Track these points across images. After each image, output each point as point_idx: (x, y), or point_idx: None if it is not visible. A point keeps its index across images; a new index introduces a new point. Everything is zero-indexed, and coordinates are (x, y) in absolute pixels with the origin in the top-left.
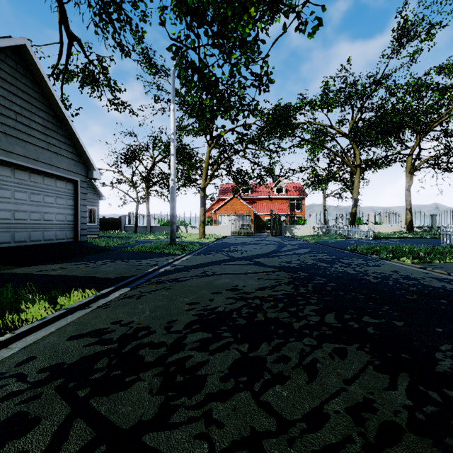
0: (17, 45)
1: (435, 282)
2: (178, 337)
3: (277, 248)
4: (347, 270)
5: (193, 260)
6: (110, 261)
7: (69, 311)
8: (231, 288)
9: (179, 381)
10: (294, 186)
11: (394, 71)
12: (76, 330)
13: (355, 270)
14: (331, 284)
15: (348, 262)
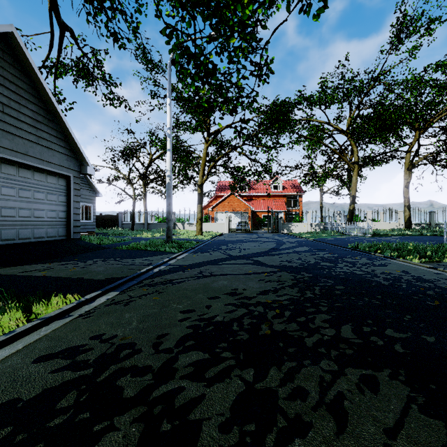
0: (4, 33)
1: None
2: (168, 358)
3: (276, 246)
4: (353, 270)
5: (189, 259)
6: (101, 260)
7: (45, 322)
8: (230, 292)
9: (165, 432)
10: (291, 183)
11: (393, 66)
12: (46, 348)
13: (362, 270)
14: (340, 287)
15: (352, 261)
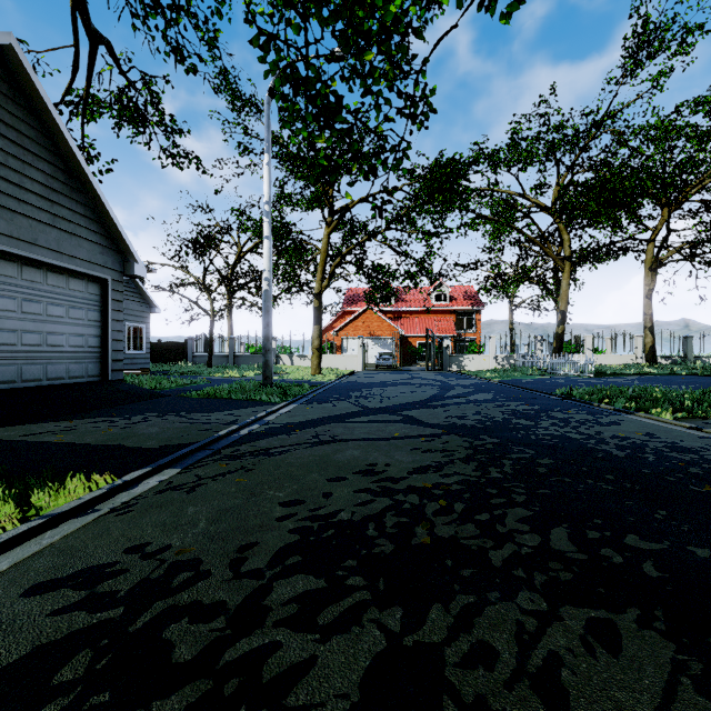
0: None
1: None
2: (255, 588)
3: (440, 392)
4: (565, 431)
5: (299, 414)
6: (155, 416)
7: (52, 522)
8: (365, 469)
9: None
10: (464, 291)
11: (627, 104)
12: (48, 569)
13: (580, 433)
14: (545, 461)
15: (563, 417)
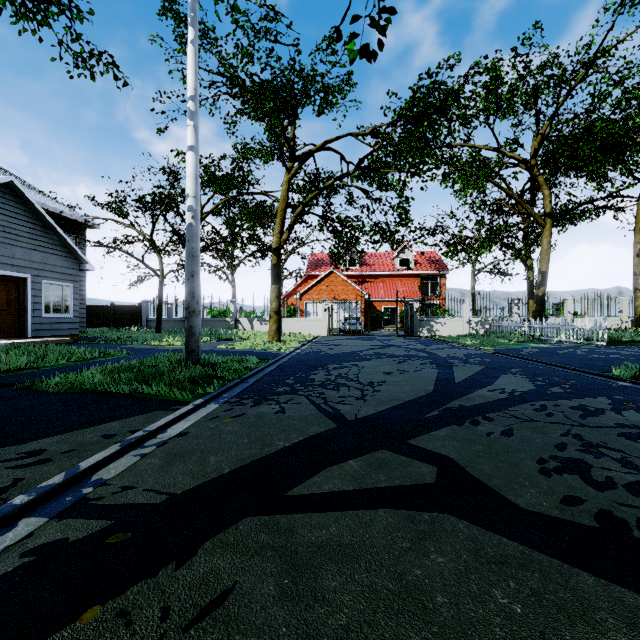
0: None
1: None
2: None
3: (442, 373)
4: None
5: (196, 447)
6: None
7: None
8: None
9: None
10: (427, 256)
11: (626, 36)
12: None
13: None
14: None
15: None
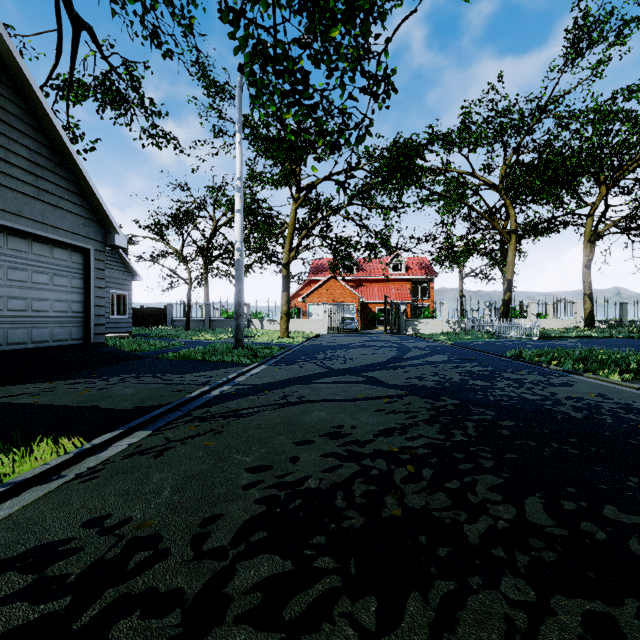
0: None
1: None
2: (216, 571)
3: (399, 354)
4: (521, 392)
5: (268, 375)
6: (132, 377)
7: (13, 490)
8: (331, 431)
9: None
10: (418, 262)
11: (568, 91)
12: None
13: (535, 394)
14: (506, 423)
15: (517, 378)
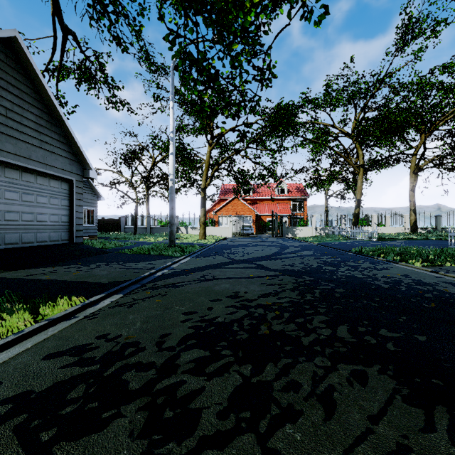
0: (7, 38)
1: (451, 287)
2: (171, 355)
3: (280, 250)
4: (354, 273)
5: (192, 263)
6: (104, 264)
7: (52, 323)
8: (232, 294)
9: (167, 418)
10: (296, 187)
11: (398, 69)
12: (54, 347)
13: (363, 274)
14: (340, 290)
15: (354, 265)
